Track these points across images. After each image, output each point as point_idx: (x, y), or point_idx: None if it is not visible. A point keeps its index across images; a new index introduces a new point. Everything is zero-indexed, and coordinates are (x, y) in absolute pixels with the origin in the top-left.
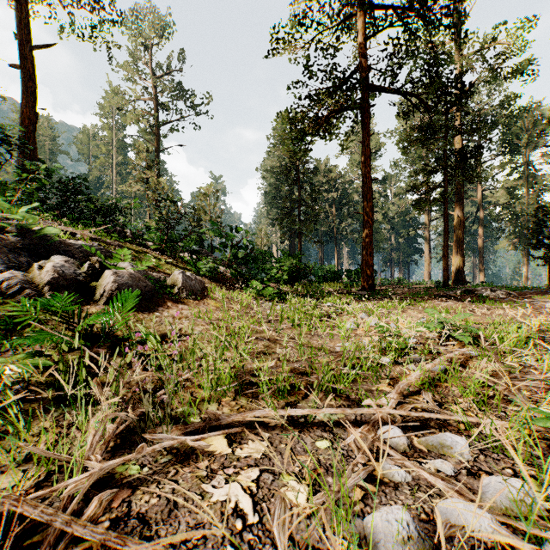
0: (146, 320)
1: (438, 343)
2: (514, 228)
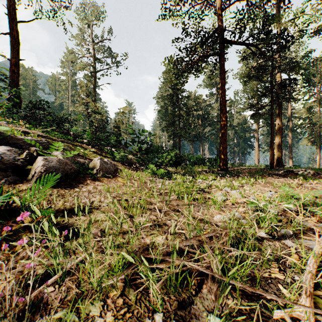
0: (66, 195)
1: (295, 214)
2: (311, 132)
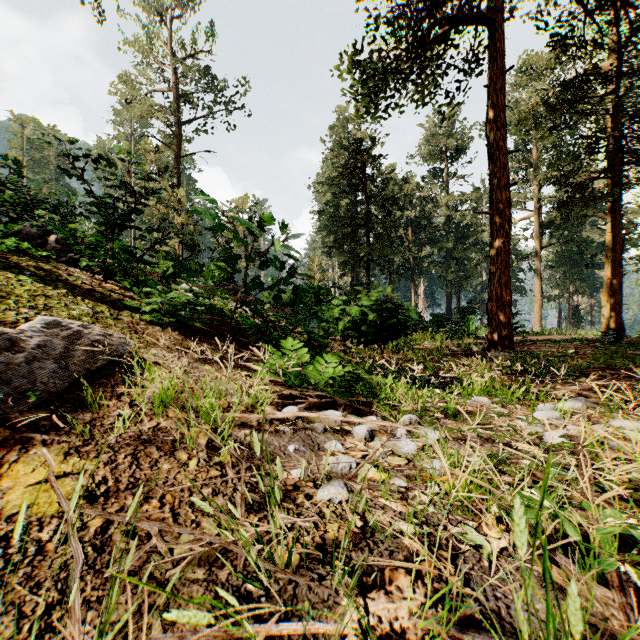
0: None
1: None
2: None
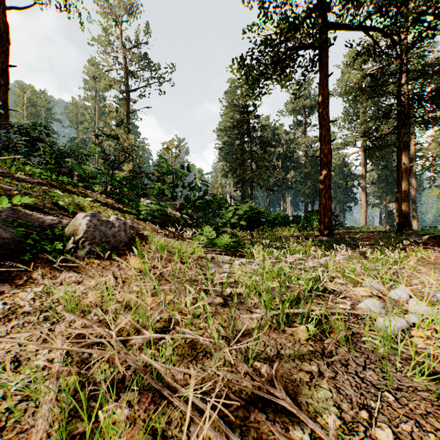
0: None
1: None
2: None
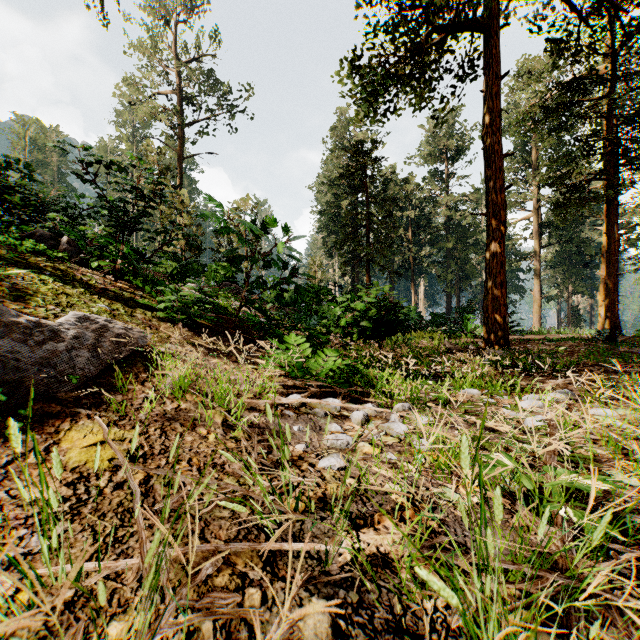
0: None
1: None
2: None
